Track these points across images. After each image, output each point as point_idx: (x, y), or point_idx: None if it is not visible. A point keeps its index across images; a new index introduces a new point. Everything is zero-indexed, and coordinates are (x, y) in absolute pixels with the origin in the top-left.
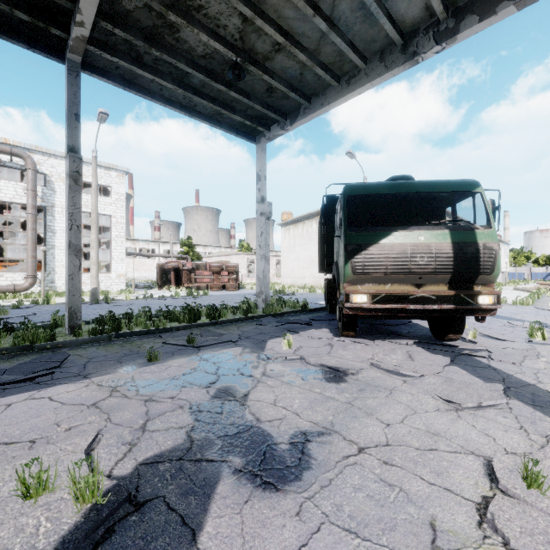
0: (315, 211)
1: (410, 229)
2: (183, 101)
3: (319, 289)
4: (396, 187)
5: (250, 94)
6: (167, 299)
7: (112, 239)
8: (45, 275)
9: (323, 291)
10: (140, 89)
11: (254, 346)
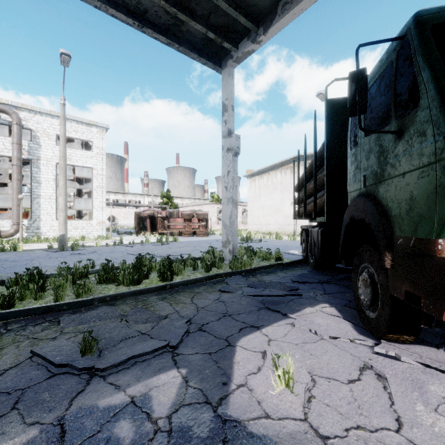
0: (280, 162)
1: None
2: (130, 4)
3: (283, 235)
4: None
5: None
6: (135, 246)
7: (93, 189)
8: (31, 222)
9: (290, 238)
10: None
11: (209, 369)
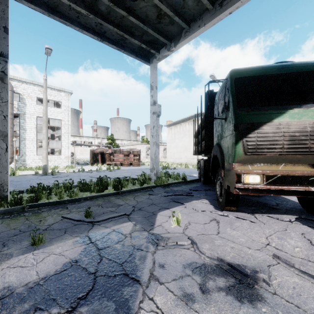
0: (188, 117)
1: (305, 107)
2: (95, 28)
3: (190, 165)
4: (285, 68)
5: (144, 21)
6: (93, 172)
7: (62, 134)
8: (19, 156)
9: (193, 167)
10: (62, 16)
11: (145, 221)
